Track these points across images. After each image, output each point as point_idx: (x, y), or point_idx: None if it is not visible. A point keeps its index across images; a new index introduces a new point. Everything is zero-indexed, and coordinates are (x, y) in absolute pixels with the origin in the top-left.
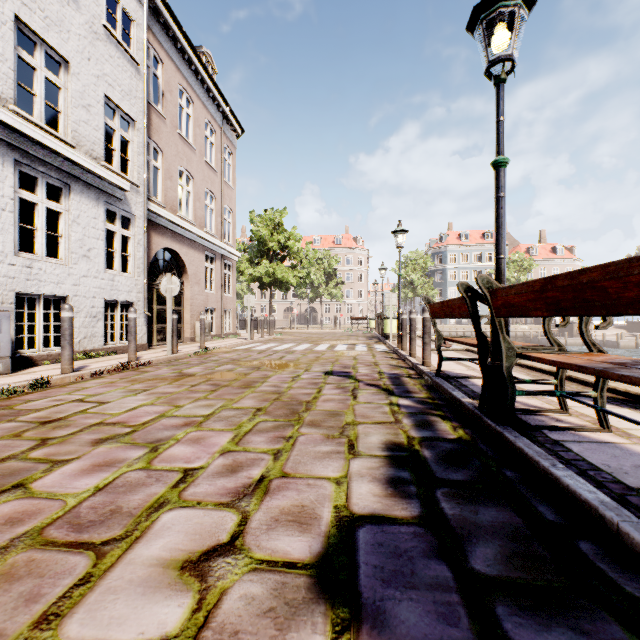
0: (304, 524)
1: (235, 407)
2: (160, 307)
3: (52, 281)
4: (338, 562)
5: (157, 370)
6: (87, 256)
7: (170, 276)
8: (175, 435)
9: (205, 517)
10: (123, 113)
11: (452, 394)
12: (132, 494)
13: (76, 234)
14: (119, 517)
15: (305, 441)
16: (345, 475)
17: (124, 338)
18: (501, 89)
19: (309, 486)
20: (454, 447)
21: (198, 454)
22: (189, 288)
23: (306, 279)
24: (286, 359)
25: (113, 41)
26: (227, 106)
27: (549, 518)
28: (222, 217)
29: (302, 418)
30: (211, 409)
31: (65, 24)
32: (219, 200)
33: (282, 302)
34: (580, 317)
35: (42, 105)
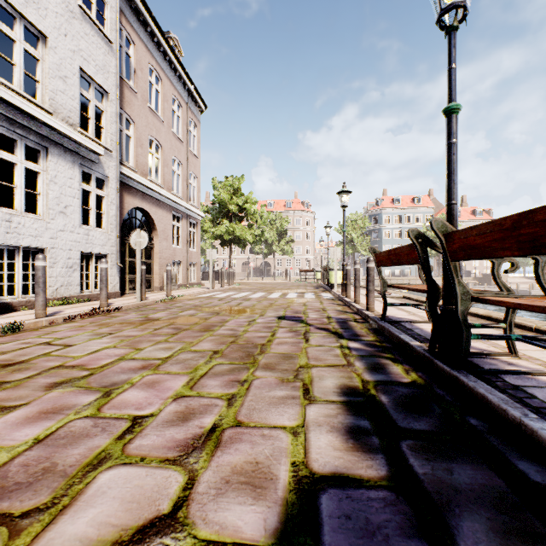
0: (258, 487)
1: (193, 350)
2: (132, 260)
3: (30, 234)
4: (299, 544)
5: (125, 315)
6: (64, 212)
7: (139, 231)
8: (131, 379)
9: (147, 478)
10: (97, 85)
11: (399, 337)
12: (72, 447)
13: (53, 192)
14: (50, 478)
15: (260, 385)
16: (302, 424)
17: (98, 287)
18: (453, 37)
19: (264, 437)
20: (410, 392)
21: (150, 399)
22: (158, 243)
23: (261, 237)
24: (243, 305)
25: (88, 20)
26: (192, 84)
27: (534, 479)
28: (187, 181)
29: (257, 361)
30: (170, 352)
31: (43, 2)
32: (185, 167)
33: (240, 257)
34: (536, 261)
35: (21, 74)
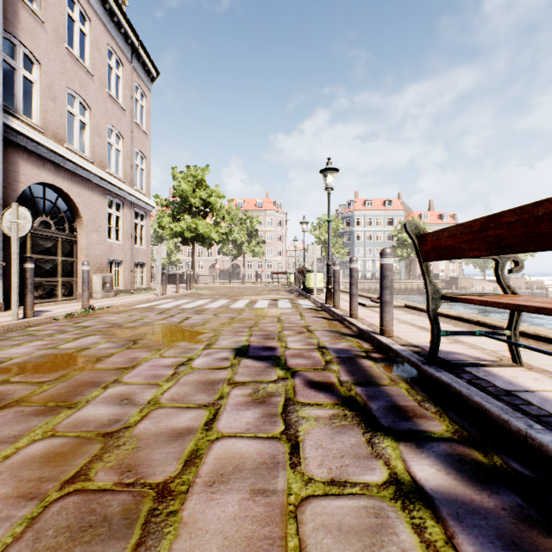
0: None
1: None
2: (38, 256)
3: None
4: None
5: None
6: None
7: (16, 207)
8: None
9: None
10: None
11: (543, 444)
12: None
13: None
14: None
15: None
16: None
17: None
18: None
19: None
20: None
21: None
22: (84, 235)
23: (228, 235)
24: (188, 323)
25: None
26: (137, 39)
27: None
28: (131, 161)
29: None
30: None
31: None
32: (128, 141)
33: (208, 259)
34: None
35: None
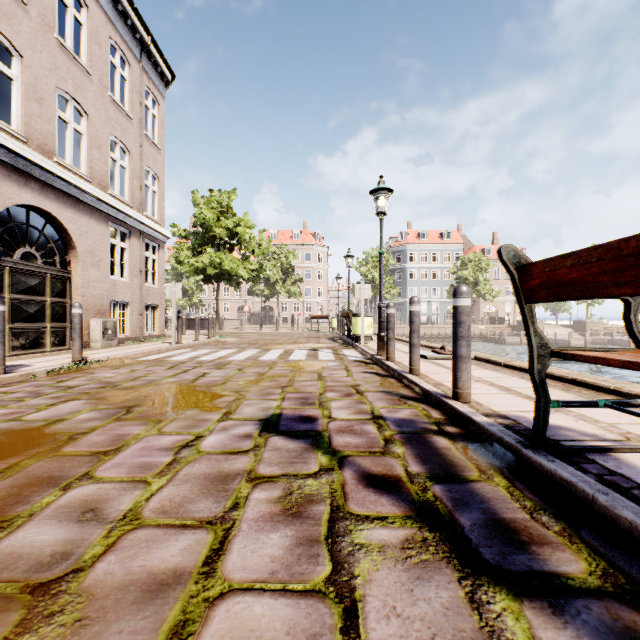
0: None
1: None
2: (19, 296)
3: None
4: None
5: None
6: None
7: None
8: None
9: None
10: None
11: None
12: None
13: None
14: None
15: None
16: None
17: None
18: None
19: None
20: None
21: None
22: (79, 271)
23: (259, 272)
24: (204, 381)
25: None
26: (147, 33)
27: None
28: (140, 181)
29: None
30: None
31: None
32: (136, 157)
33: (236, 300)
34: None
35: None
